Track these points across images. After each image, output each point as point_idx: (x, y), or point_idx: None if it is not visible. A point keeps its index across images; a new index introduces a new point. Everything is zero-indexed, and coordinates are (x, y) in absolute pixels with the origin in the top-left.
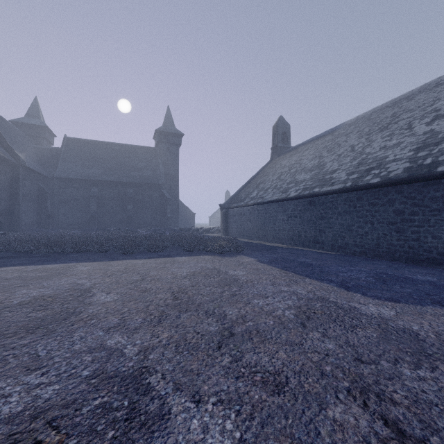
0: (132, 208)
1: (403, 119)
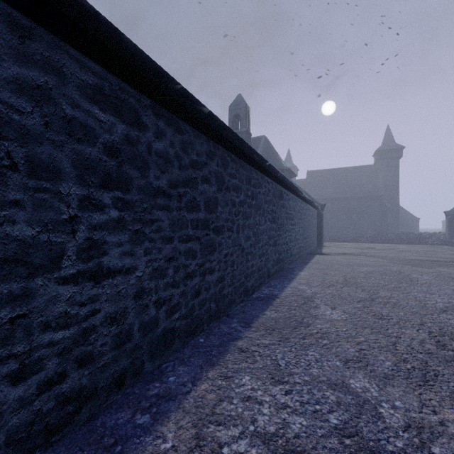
0: (355, 216)
1: None
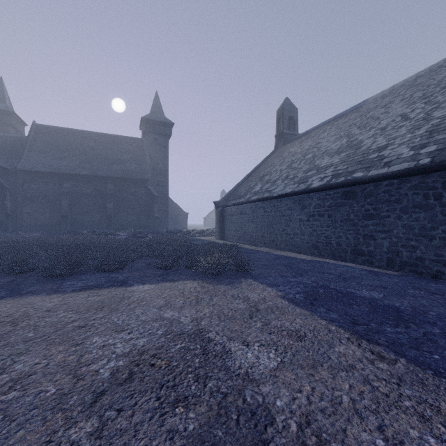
0: (112, 207)
1: None
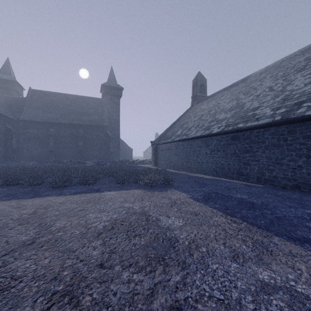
0: (82, 144)
1: None
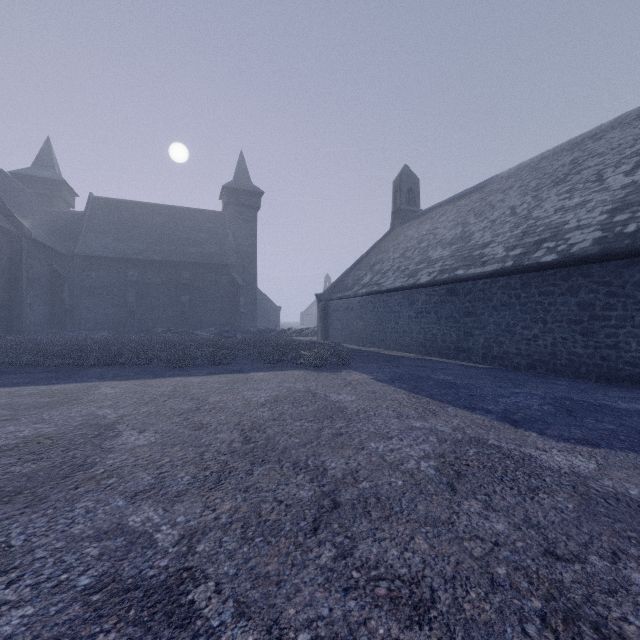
0: (188, 300)
1: (589, 167)
